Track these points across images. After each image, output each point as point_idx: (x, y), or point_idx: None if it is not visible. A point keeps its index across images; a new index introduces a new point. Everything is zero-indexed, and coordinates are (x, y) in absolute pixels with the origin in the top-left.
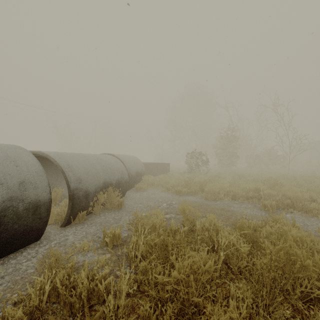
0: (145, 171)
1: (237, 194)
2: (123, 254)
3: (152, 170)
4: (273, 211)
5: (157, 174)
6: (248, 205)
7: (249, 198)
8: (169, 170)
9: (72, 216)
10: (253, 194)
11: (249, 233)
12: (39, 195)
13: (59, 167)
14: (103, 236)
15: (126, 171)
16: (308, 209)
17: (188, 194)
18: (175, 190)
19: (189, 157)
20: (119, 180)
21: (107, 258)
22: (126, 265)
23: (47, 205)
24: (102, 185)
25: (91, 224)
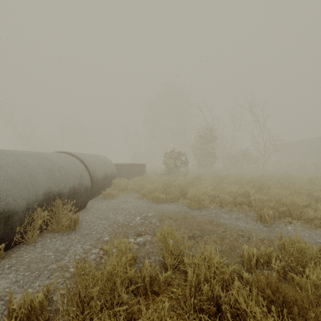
0: (116, 173)
1: (224, 200)
2: None
3: (125, 172)
4: (271, 222)
5: (132, 177)
6: (239, 215)
7: (237, 204)
8: (145, 171)
9: None
10: (242, 200)
11: (294, 301)
12: None
13: None
14: (8, 311)
15: (88, 175)
16: (309, 218)
17: (168, 201)
18: (152, 197)
19: (167, 157)
20: (76, 188)
21: None
22: None
23: None
24: (43, 198)
25: (10, 268)
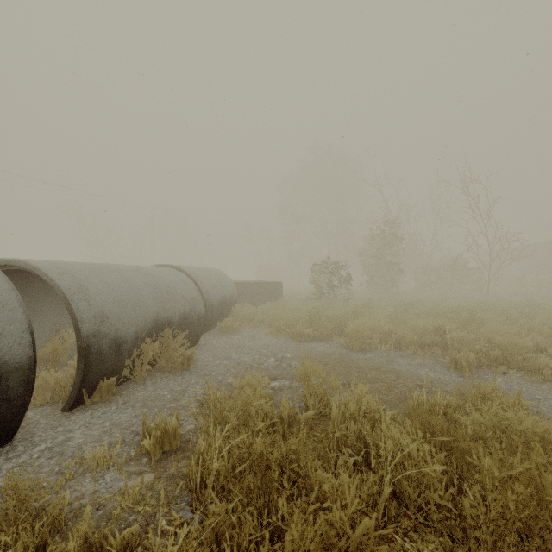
0: (237, 296)
1: (403, 339)
2: (180, 473)
3: (250, 294)
4: (472, 371)
5: (260, 302)
6: (424, 360)
7: (425, 346)
8: (281, 294)
9: (85, 389)
10: (433, 339)
11: (441, 430)
12: (5, 352)
13: (58, 291)
14: (143, 433)
15: (201, 298)
16: (535, 367)
17: (316, 339)
18: (292, 332)
19: (317, 271)
20: (187, 315)
21: (144, 487)
22: (185, 502)
23: (25, 371)
24: (151, 326)
25: (125, 404)
